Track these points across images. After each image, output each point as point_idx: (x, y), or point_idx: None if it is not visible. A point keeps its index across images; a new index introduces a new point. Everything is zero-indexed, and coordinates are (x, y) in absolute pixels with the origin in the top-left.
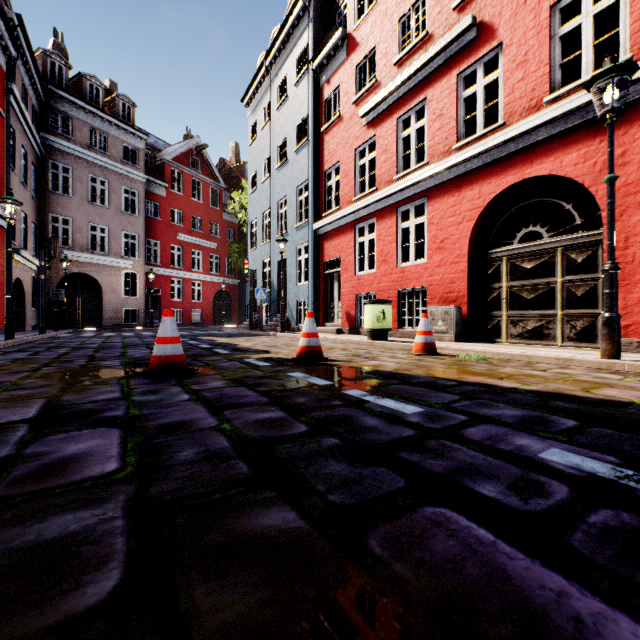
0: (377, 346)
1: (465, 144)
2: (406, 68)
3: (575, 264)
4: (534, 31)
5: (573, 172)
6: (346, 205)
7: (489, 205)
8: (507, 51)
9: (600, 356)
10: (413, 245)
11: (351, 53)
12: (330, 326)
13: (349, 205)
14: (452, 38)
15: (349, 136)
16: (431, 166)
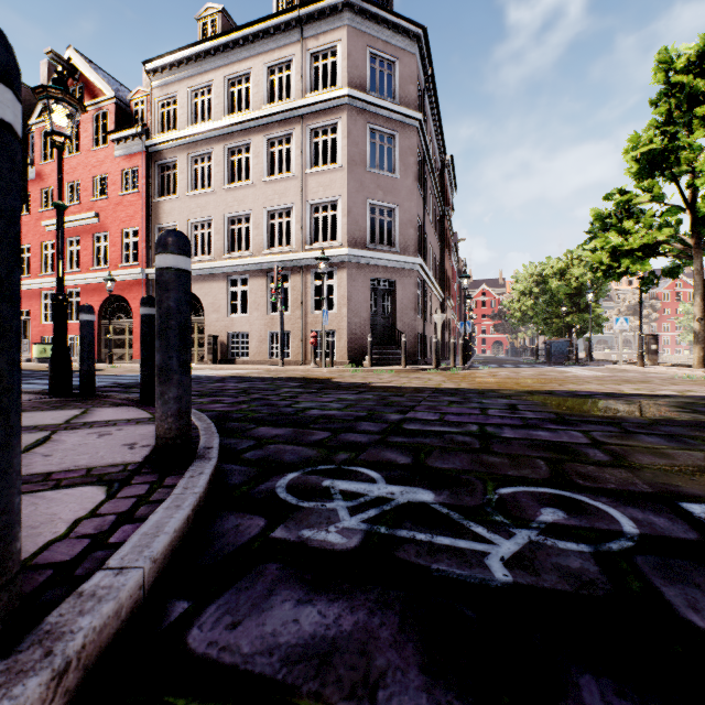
0: (40, 366)
1: (96, 270)
2: (71, 213)
3: (131, 331)
4: (118, 235)
5: (128, 297)
6: (35, 276)
7: (106, 301)
8: (110, 237)
9: (107, 364)
10: (75, 312)
11: (39, 178)
12: (23, 357)
13: (38, 277)
14: (89, 217)
15: (38, 231)
16: (80, 275)
